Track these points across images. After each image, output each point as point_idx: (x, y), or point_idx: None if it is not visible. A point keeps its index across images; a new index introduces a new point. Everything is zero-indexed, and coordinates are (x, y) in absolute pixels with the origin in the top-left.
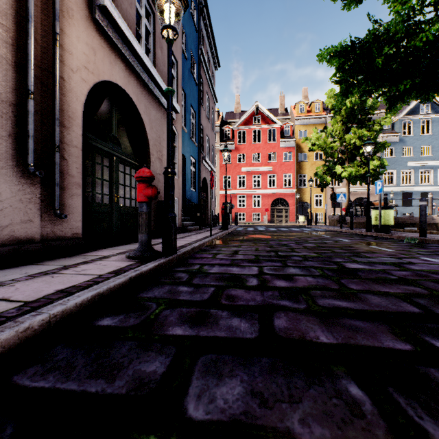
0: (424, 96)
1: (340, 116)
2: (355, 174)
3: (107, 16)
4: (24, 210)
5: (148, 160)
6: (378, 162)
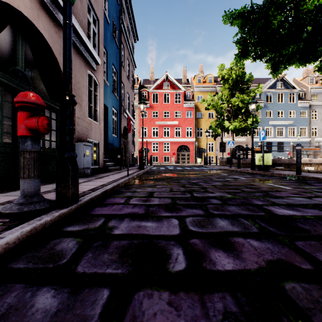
0: (305, 60)
1: (228, 85)
2: (238, 127)
3: None
4: None
5: None
6: (254, 119)
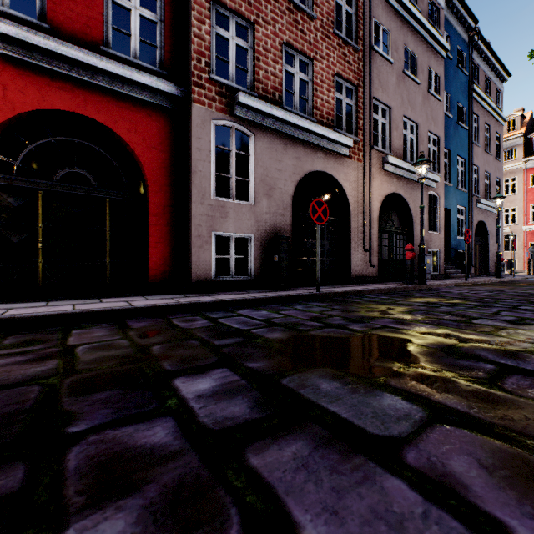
0: None
1: None
2: None
3: (388, 163)
4: (361, 264)
5: (411, 228)
6: None
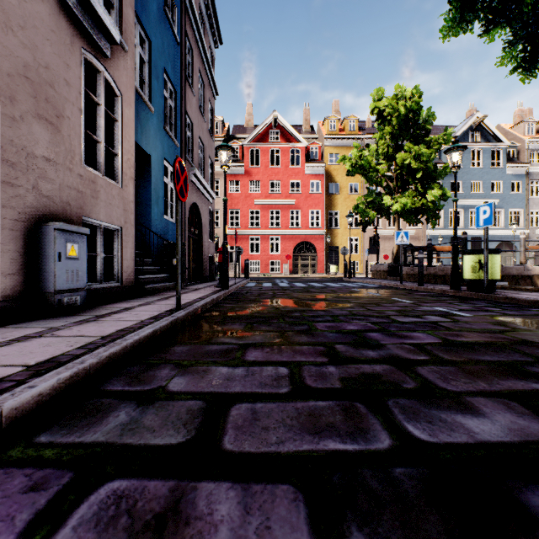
0: None
1: (390, 128)
2: (411, 207)
3: None
4: None
5: None
6: (440, 192)
